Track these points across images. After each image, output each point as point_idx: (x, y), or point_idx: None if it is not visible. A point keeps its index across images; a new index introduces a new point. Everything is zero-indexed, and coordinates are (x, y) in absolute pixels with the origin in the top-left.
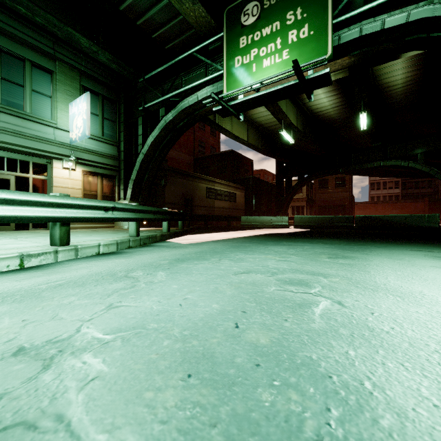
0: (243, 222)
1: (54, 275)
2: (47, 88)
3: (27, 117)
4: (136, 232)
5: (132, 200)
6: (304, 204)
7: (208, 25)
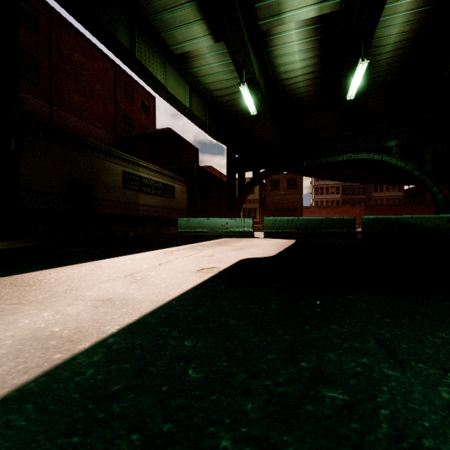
0: (182, 228)
1: None
2: None
3: None
4: None
5: None
6: (256, 207)
7: None
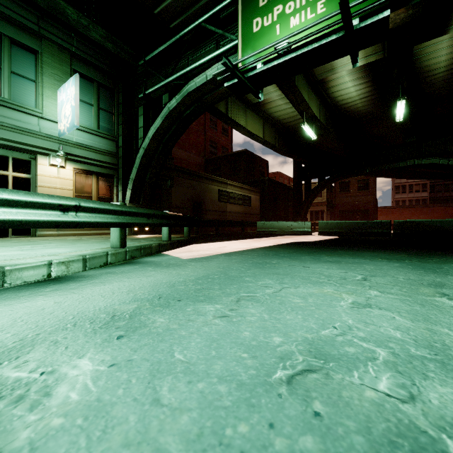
0: (259, 229)
1: None
2: (30, 71)
3: (5, 103)
4: (119, 242)
5: (132, 202)
6: (323, 209)
7: None
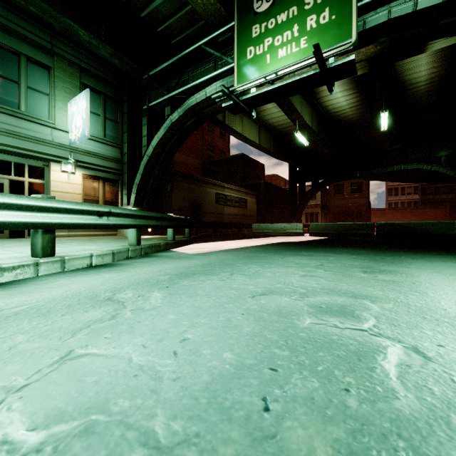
0: (255, 230)
1: (17, 298)
2: (44, 85)
3: (22, 116)
4: (136, 240)
5: (136, 205)
6: (318, 211)
7: (217, 13)
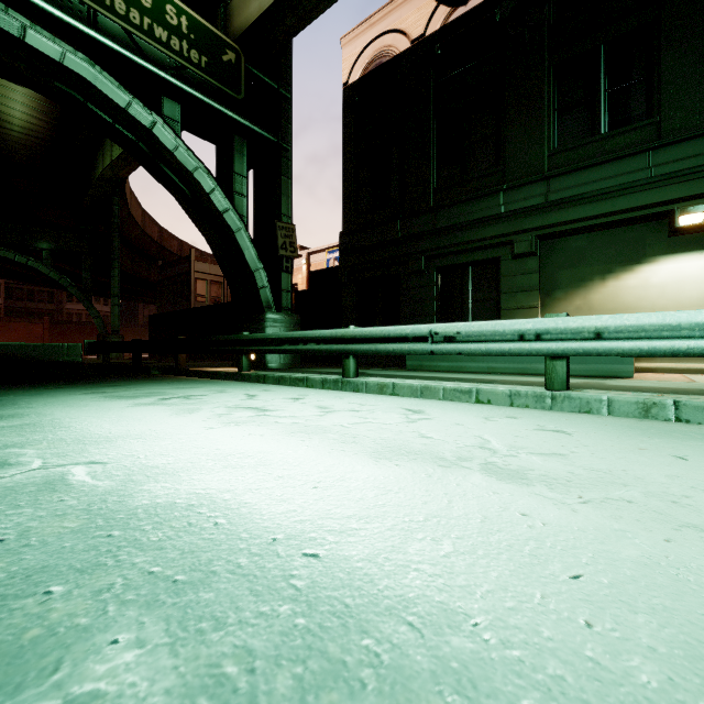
0: None
1: None
2: None
3: None
4: None
5: None
6: None
7: None
